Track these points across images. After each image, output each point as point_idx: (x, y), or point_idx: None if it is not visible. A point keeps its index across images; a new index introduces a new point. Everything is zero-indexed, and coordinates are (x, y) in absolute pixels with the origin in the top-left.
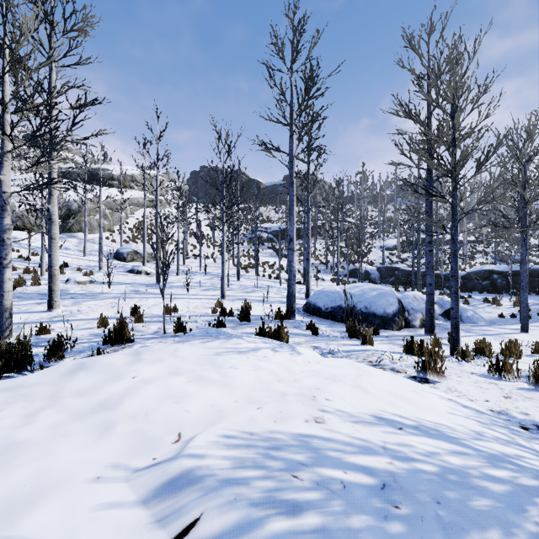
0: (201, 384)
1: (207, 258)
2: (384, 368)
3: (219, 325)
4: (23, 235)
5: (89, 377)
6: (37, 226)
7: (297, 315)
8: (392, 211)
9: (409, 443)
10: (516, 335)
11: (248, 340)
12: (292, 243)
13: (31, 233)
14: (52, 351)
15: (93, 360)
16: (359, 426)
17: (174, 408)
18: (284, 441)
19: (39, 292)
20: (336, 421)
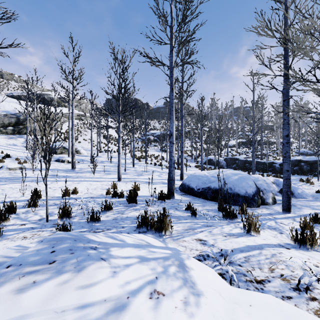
0: None
1: (114, 152)
2: (317, 299)
3: (106, 209)
4: None
5: None
6: None
7: (175, 194)
8: (230, 124)
9: None
10: None
11: (117, 261)
12: (172, 137)
13: None
14: None
15: None
16: None
17: None
18: None
19: None
20: None
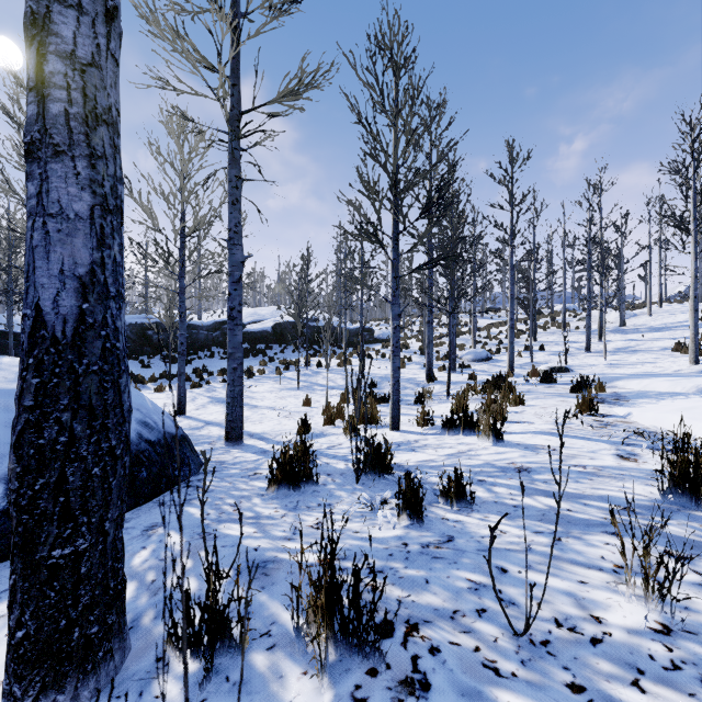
0: None
1: None
2: (608, 422)
3: None
4: None
5: None
6: None
7: None
8: None
9: None
10: (210, 417)
11: None
12: None
13: None
14: None
15: None
16: None
17: None
18: None
19: None
20: None
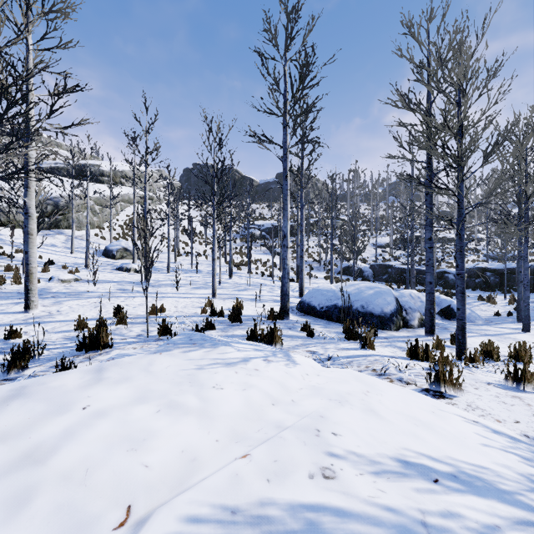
0: (173, 415)
1: (199, 256)
2: (391, 378)
3: (208, 327)
4: (7, 231)
5: (23, 410)
6: (16, 221)
7: (291, 314)
8: (384, 209)
9: (455, 510)
10: (518, 335)
11: (238, 348)
12: (286, 240)
13: (16, 230)
14: (13, 361)
15: (38, 382)
16: (382, 481)
17: (128, 460)
18: (281, 524)
19: (18, 291)
20: (351, 473)
